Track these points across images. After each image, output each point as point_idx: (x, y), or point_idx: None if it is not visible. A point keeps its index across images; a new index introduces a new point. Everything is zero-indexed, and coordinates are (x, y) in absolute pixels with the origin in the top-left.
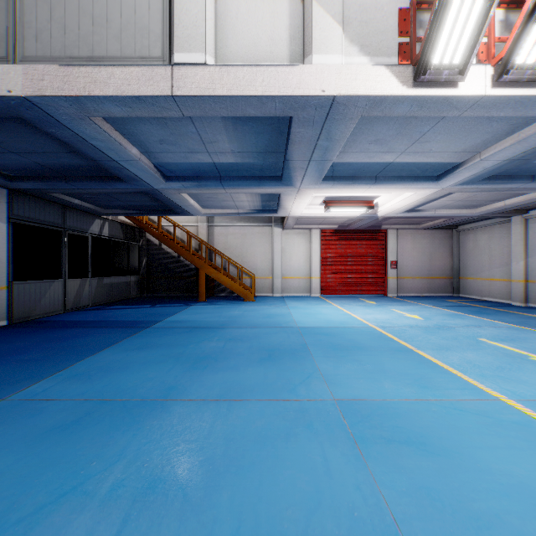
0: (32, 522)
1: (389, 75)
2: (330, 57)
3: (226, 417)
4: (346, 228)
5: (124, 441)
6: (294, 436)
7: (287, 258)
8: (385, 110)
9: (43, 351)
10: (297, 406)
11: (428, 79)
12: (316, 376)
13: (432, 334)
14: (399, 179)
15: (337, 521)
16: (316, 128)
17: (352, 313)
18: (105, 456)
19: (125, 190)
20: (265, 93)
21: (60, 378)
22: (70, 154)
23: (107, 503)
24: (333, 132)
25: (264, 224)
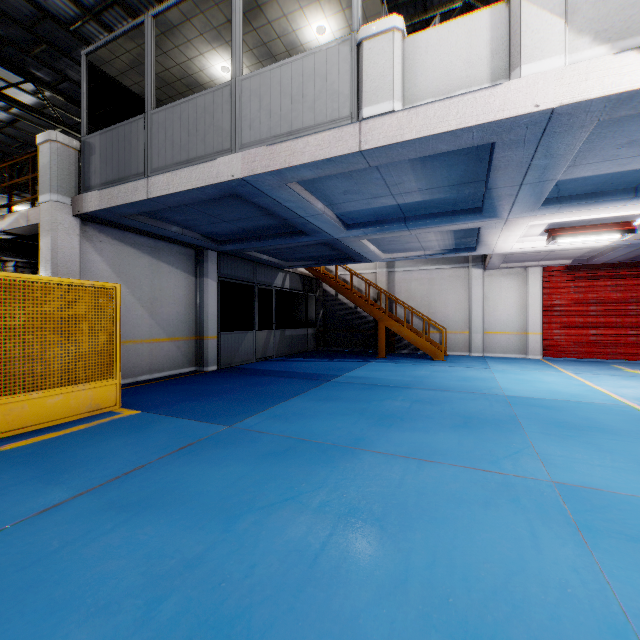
0: (269, 511)
1: None
2: (546, 62)
3: (416, 473)
4: (586, 262)
5: (324, 474)
6: (494, 506)
7: (491, 307)
8: (638, 105)
9: (247, 393)
10: (500, 479)
11: None
12: (527, 453)
13: None
14: None
15: (543, 589)
16: (529, 147)
17: (593, 384)
18: (310, 481)
19: (307, 243)
20: (459, 126)
21: (265, 417)
22: (266, 216)
23: (318, 514)
24: (554, 147)
25: (457, 266)
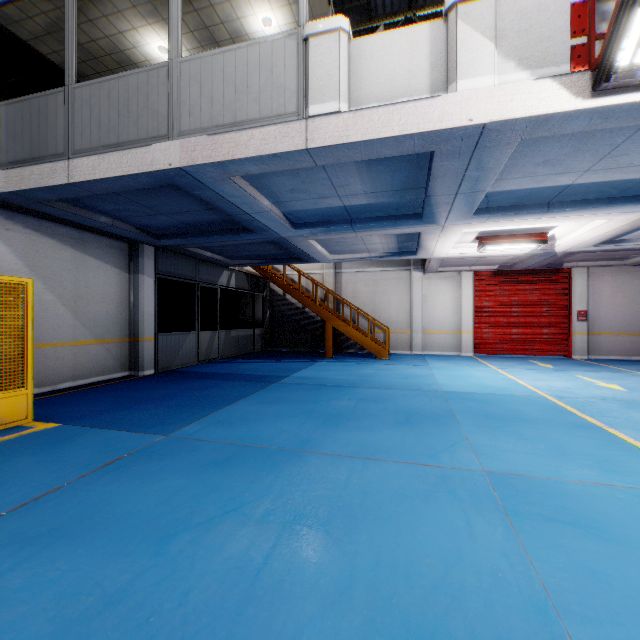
0: (208, 527)
1: (556, 89)
2: (479, 80)
3: (361, 473)
4: (509, 268)
5: (268, 481)
6: (434, 499)
7: (429, 308)
8: (553, 128)
9: (188, 398)
10: (439, 472)
11: (612, 85)
12: (462, 445)
13: (635, 410)
14: (583, 204)
15: (478, 577)
16: (464, 159)
17: (516, 378)
18: (254, 489)
19: (253, 241)
20: (402, 132)
21: (206, 423)
22: (208, 211)
23: (262, 525)
24: (485, 161)
25: (400, 268)
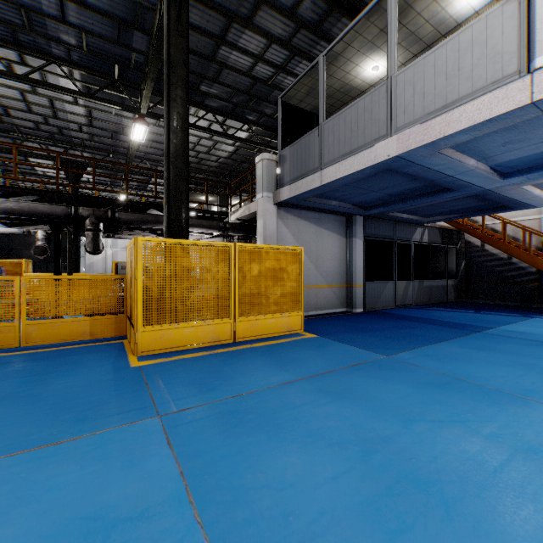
0: (439, 425)
1: None
2: None
3: None
4: None
5: (490, 411)
6: None
7: None
8: None
9: (395, 333)
10: None
11: None
12: None
13: None
14: None
15: None
16: None
17: None
18: (476, 413)
19: (452, 198)
20: None
21: (416, 354)
22: (411, 181)
23: (491, 441)
24: None
25: None
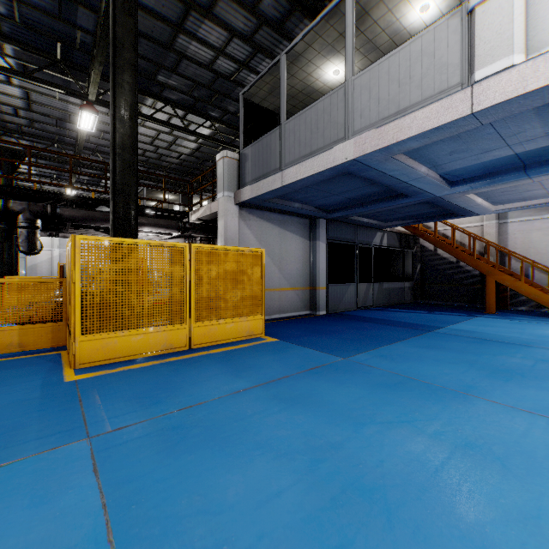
0: (388, 426)
1: None
2: None
3: (544, 430)
4: None
5: (435, 409)
6: None
7: None
8: None
9: (354, 335)
10: None
11: None
12: None
13: None
14: None
15: None
16: None
17: None
18: (423, 412)
19: (407, 204)
20: None
21: (372, 355)
22: (369, 186)
23: (434, 439)
24: None
25: None
